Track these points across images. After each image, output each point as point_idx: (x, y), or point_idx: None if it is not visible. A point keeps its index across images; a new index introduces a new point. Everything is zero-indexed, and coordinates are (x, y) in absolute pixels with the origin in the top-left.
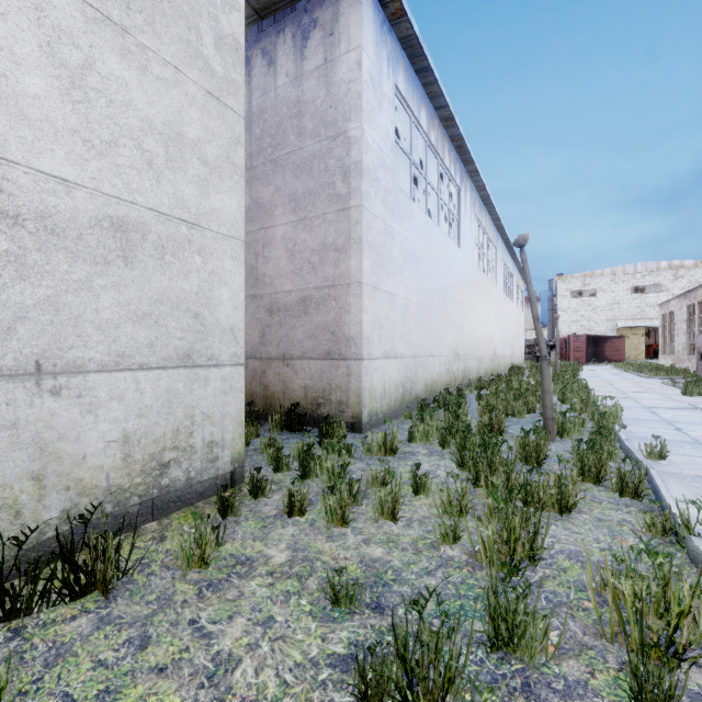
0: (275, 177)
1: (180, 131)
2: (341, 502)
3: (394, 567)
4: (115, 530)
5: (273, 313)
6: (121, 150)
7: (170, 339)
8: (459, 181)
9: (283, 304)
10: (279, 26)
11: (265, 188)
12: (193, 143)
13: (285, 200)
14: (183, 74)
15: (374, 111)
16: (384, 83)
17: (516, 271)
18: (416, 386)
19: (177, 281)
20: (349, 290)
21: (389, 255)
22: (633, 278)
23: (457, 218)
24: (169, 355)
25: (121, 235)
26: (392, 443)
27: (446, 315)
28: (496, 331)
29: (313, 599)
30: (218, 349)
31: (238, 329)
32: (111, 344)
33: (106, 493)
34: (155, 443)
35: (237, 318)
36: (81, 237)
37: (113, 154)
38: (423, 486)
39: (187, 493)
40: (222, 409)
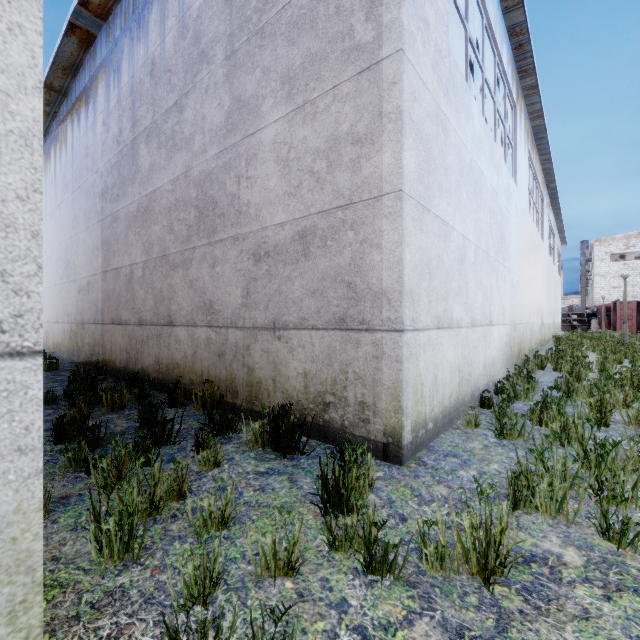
0: (263, 54)
1: None
2: None
3: None
4: None
5: (260, 259)
6: None
7: None
8: (515, 96)
9: (273, 244)
10: None
11: (250, 75)
12: None
13: (276, 84)
14: None
15: None
16: None
17: (555, 230)
18: (474, 370)
19: None
20: (378, 207)
21: (442, 159)
22: None
23: (512, 146)
24: None
25: None
26: (497, 543)
27: (504, 269)
28: (543, 296)
29: None
30: None
31: (1, 225)
32: None
33: None
34: None
35: None
36: None
37: None
38: None
39: None
40: None
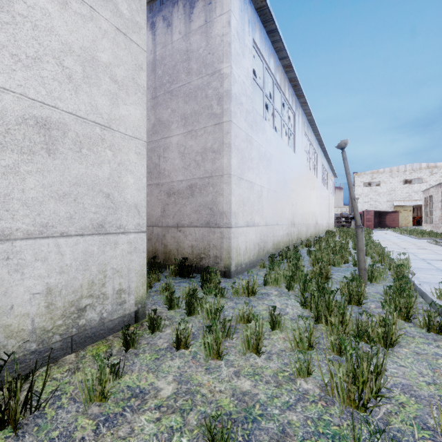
0: (172, 102)
1: (94, 55)
2: (217, 340)
3: (260, 401)
4: (39, 363)
5: (170, 195)
6: (44, 65)
7: (86, 213)
8: (294, 109)
9: (177, 189)
10: (174, 0)
11: (165, 110)
12: (105, 65)
13: (178, 118)
14: (97, 12)
15: (239, 56)
16: (246, 38)
17: (329, 169)
18: (267, 245)
19: (92, 169)
20: (222, 179)
21: (249, 155)
22: (404, 174)
23: (293, 133)
24: (85, 225)
25: (44, 131)
26: (252, 287)
27: (287, 197)
28: (317, 208)
29: (192, 437)
30: (125, 220)
31: (141, 206)
32: (36, 217)
33: (32, 334)
34: (73, 293)
35: (140, 198)
36: (9, 131)
37: (37, 67)
38: (278, 323)
39: (100, 329)
40: (128, 265)
